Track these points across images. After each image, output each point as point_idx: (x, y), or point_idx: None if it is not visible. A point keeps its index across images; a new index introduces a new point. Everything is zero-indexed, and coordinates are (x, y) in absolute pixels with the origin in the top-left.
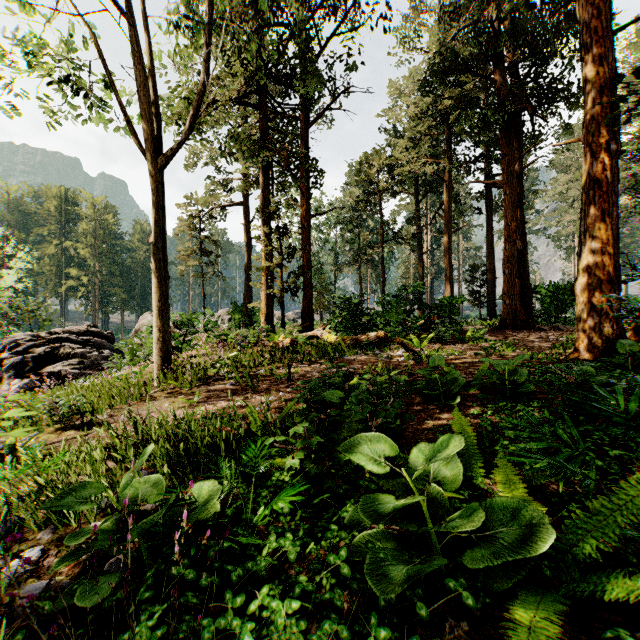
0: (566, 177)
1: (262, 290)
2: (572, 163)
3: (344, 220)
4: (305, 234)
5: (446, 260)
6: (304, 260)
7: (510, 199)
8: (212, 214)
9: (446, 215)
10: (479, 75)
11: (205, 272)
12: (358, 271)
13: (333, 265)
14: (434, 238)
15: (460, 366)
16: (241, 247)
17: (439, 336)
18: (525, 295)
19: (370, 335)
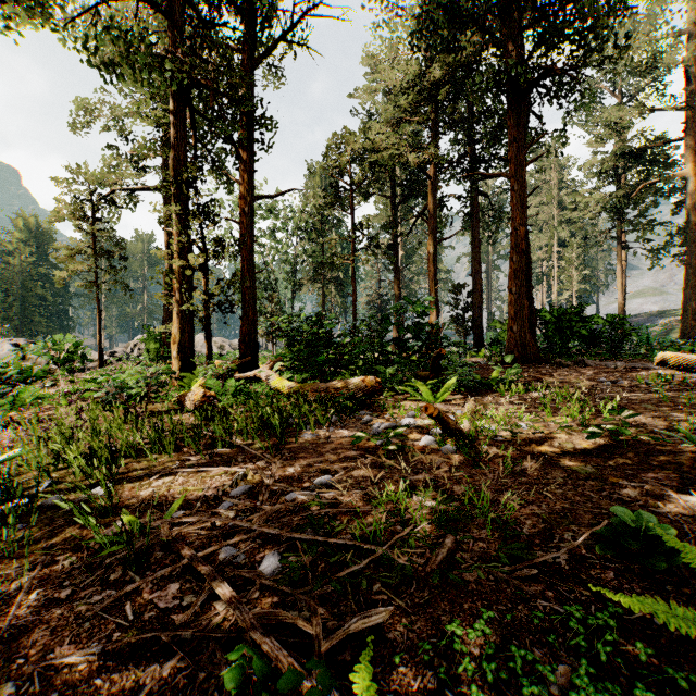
0: (537, 199)
1: (174, 306)
2: (543, 185)
3: (303, 226)
4: (244, 223)
5: (431, 276)
6: (243, 262)
7: (518, 197)
8: (112, 198)
9: (431, 220)
10: (482, 30)
11: (101, 281)
12: (320, 291)
13: (289, 281)
14: (405, 257)
15: (578, 472)
16: (159, 249)
17: (460, 382)
18: (529, 321)
19: (350, 383)
